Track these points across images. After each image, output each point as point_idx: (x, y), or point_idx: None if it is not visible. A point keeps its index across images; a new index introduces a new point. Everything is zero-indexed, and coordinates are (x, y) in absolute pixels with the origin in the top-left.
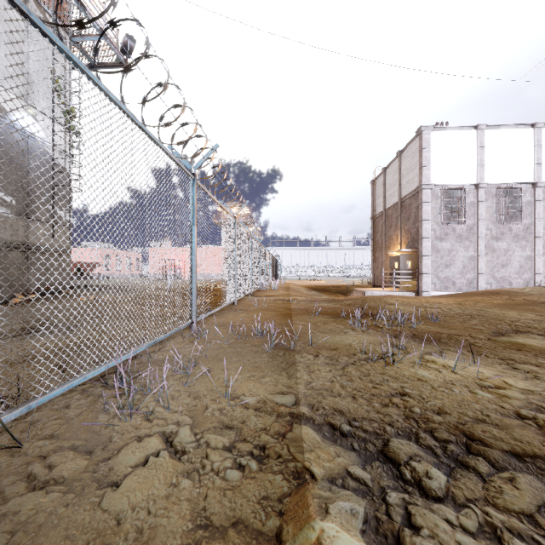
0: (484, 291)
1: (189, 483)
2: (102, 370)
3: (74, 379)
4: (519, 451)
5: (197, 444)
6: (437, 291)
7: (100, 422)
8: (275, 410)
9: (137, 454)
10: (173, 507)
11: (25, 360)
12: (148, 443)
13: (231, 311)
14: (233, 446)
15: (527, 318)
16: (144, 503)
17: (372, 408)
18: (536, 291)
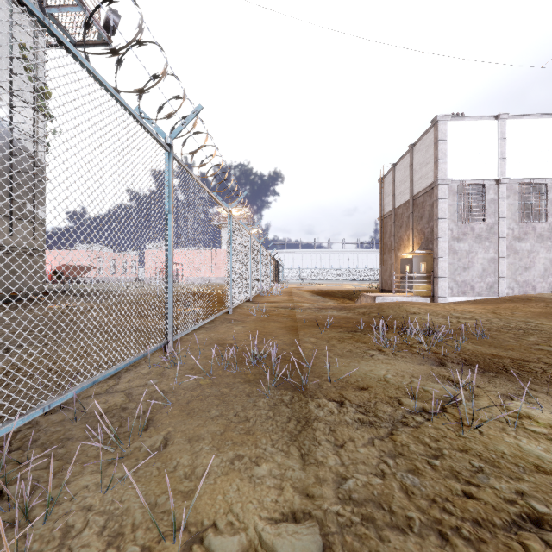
0: (511, 297)
1: None
2: None
3: None
4: None
5: None
6: (454, 296)
7: None
8: None
9: None
10: None
11: None
12: None
13: (224, 322)
14: None
15: None
16: None
17: None
18: None
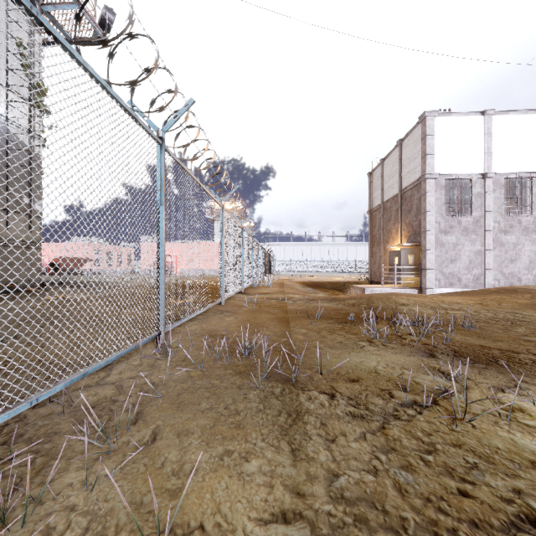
0: (497, 288)
1: None
2: None
3: None
4: None
5: None
6: (441, 288)
7: None
8: None
9: None
10: None
11: None
12: None
13: (216, 313)
14: None
15: None
16: None
17: None
18: None
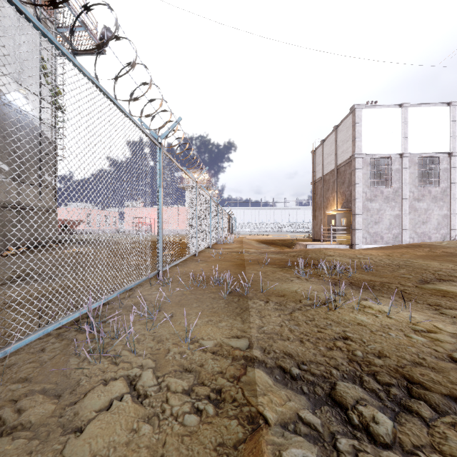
0: (408, 244)
1: (149, 428)
2: (76, 315)
3: (49, 325)
4: (456, 395)
5: (159, 387)
6: (367, 244)
7: (70, 366)
8: (230, 353)
9: (102, 398)
10: (132, 455)
11: (10, 306)
12: (113, 387)
13: (192, 261)
14: (192, 390)
15: (448, 267)
16: (104, 451)
17: (318, 351)
18: (453, 244)
